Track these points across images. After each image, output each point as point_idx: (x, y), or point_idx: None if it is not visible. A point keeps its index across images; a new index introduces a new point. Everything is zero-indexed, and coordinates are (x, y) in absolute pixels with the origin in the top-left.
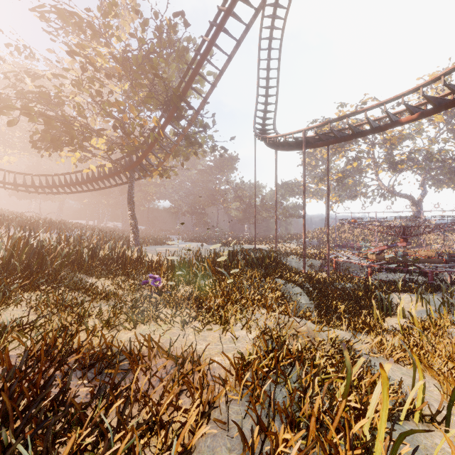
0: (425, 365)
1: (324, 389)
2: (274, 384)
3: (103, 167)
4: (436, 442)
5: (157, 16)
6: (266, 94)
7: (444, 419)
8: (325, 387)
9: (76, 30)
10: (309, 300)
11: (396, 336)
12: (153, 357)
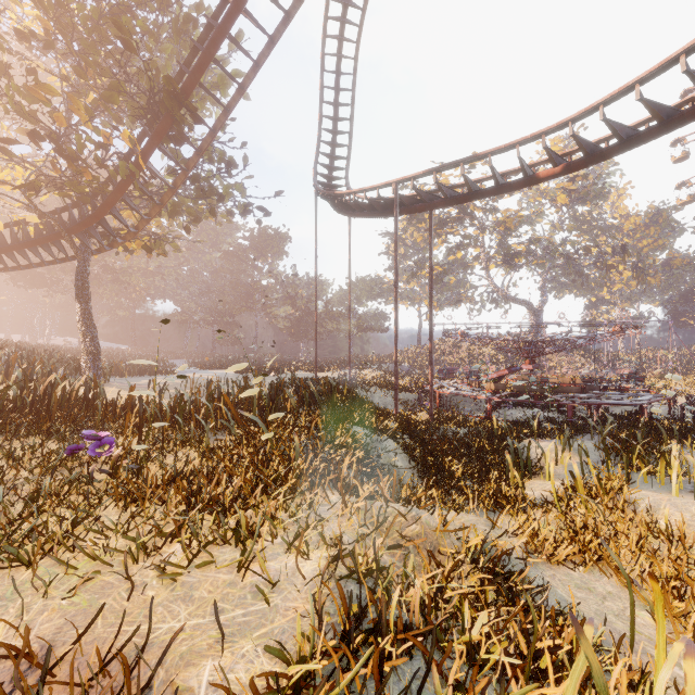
0: (616, 569)
1: None
2: None
3: (23, 225)
4: None
5: None
6: (335, 130)
7: None
8: None
9: None
10: (409, 460)
11: (548, 513)
12: None
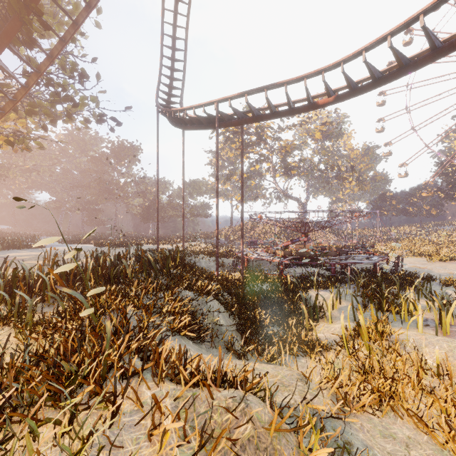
0: (417, 418)
1: None
2: None
3: None
4: None
5: None
6: (172, 67)
7: None
8: None
9: None
10: (229, 316)
11: (339, 354)
12: None
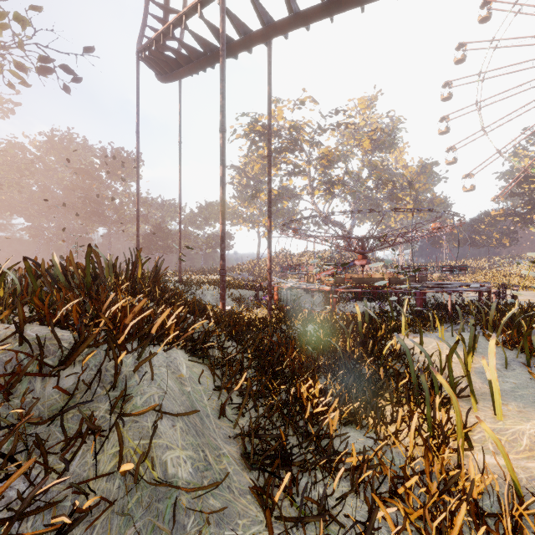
0: None
1: None
2: None
3: None
4: None
5: None
6: (166, 5)
7: None
8: None
9: None
10: (220, 411)
11: None
12: None
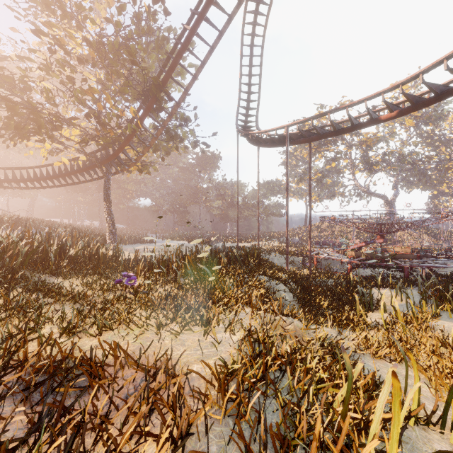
0: None
1: (322, 400)
2: (262, 394)
3: (77, 160)
4: (435, 448)
5: (135, 2)
6: (249, 91)
7: (439, 420)
8: (323, 398)
9: (45, 11)
10: (293, 297)
11: (379, 331)
12: (120, 368)
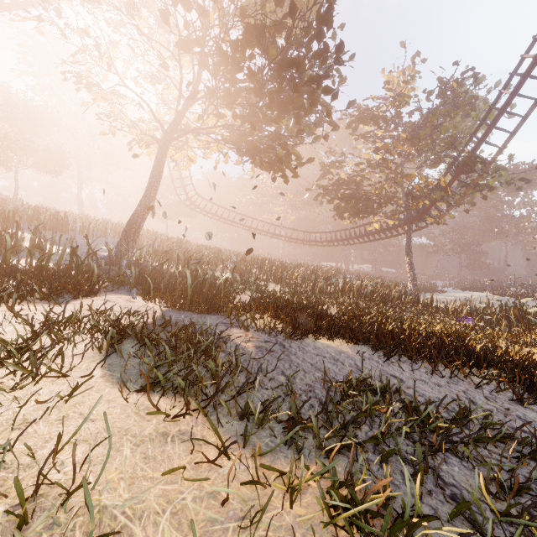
0: None
1: None
2: None
3: (380, 222)
4: None
5: (441, 81)
6: None
7: None
8: None
9: None
10: None
11: None
12: None
